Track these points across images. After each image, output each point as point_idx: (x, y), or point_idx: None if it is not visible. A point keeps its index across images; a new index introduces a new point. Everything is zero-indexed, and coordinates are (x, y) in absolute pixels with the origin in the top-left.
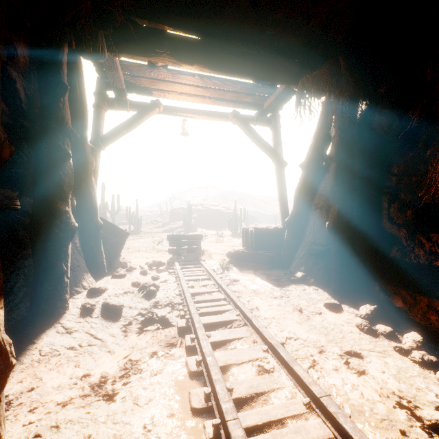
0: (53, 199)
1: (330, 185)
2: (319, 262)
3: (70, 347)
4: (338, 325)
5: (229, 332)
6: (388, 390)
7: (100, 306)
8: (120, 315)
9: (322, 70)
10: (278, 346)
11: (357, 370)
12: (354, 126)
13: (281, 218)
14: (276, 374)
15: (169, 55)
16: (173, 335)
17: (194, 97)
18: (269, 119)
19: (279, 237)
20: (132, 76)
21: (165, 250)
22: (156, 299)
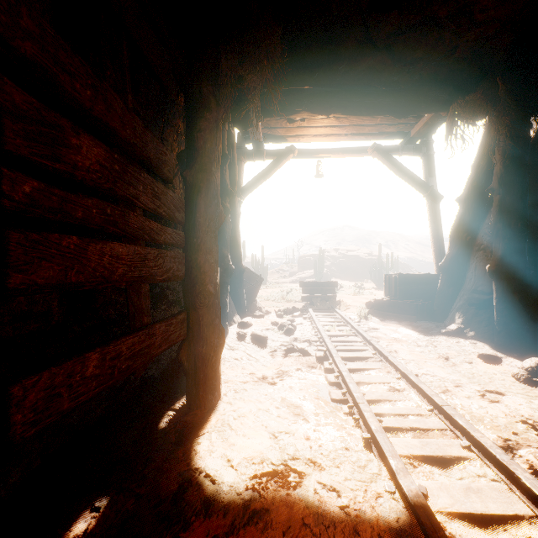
0: (219, 246)
1: (491, 222)
2: (481, 313)
3: (235, 358)
4: (489, 373)
5: (364, 364)
6: (518, 415)
7: (249, 336)
8: (265, 344)
9: (474, 96)
10: (411, 375)
11: (490, 400)
12: (525, 150)
13: (435, 263)
14: (405, 393)
15: (307, 111)
16: (313, 362)
17: (329, 137)
18: (419, 146)
19: (431, 285)
20: (269, 129)
21: (295, 301)
22: (294, 336)
